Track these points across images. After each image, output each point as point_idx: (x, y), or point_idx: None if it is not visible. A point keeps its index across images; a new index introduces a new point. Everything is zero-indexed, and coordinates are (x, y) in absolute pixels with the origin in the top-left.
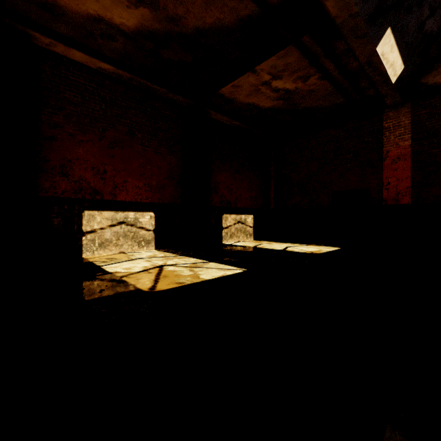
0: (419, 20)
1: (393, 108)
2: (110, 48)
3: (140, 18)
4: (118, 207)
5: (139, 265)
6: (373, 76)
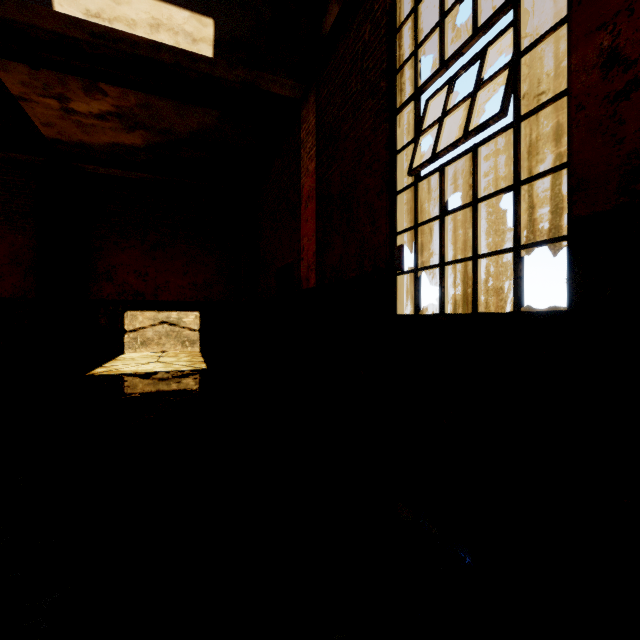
0: None
1: (306, 100)
2: None
3: None
4: None
5: None
6: (154, 55)
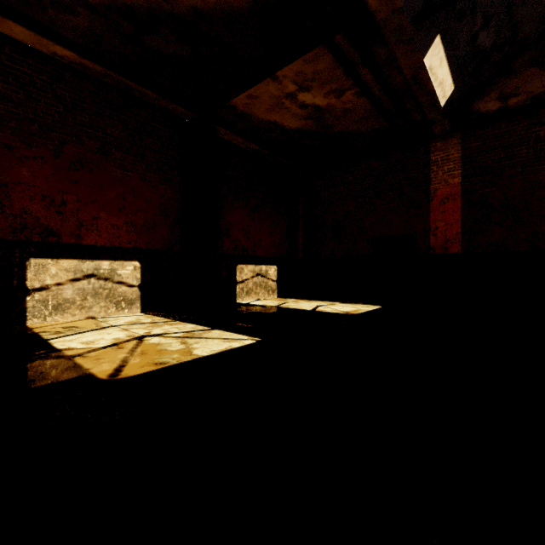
0: (471, 30)
1: (441, 138)
2: (69, 25)
3: None
4: (85, 254)
5: (109, 337)
6: (420, 95)
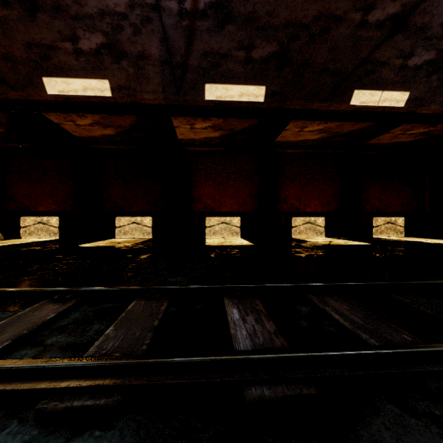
0: None
1: None
2: (305, 145)
3: (321, 135)
4: (306, 215)
5: (320, 240)
6: None
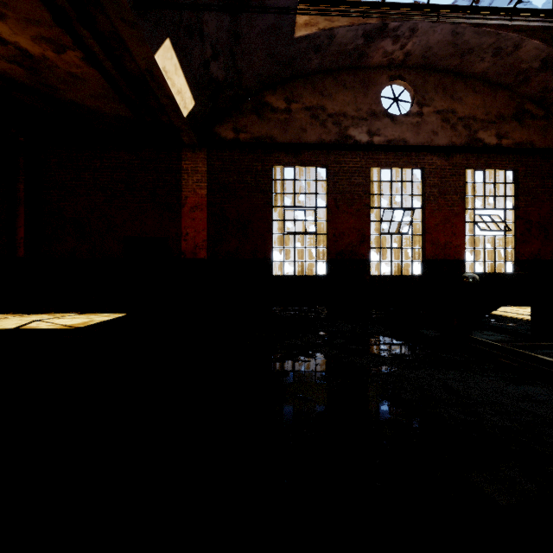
0: (203, 55)
1: (191, 149)
2: None
3: None
4: None
5: None
6: (161, 95)
